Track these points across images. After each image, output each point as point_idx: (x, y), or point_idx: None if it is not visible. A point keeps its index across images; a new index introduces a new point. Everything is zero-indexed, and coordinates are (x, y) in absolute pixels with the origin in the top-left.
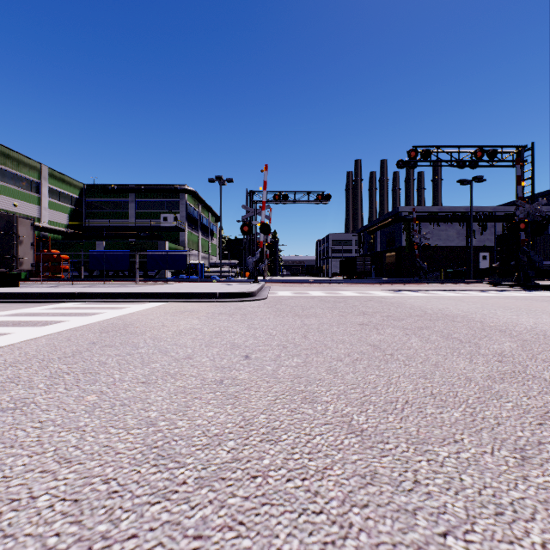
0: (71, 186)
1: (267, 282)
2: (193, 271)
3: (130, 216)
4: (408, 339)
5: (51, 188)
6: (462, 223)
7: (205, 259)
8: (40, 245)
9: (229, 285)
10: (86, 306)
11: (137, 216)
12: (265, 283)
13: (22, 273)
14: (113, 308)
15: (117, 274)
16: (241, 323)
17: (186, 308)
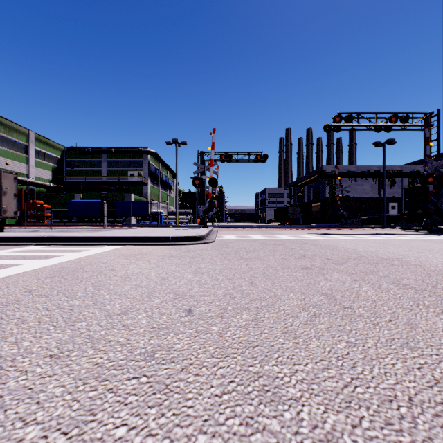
0: (54, 148)
1: (215, 227)
2: (154, 218)
3: (102, 173)
4: (360, 287)
5: (37, 150)
6: (375, 179)
7: (165, 208)
8: (28, 196)
9: (182, 230)
10: (50, 249)
11: (109, 173)
12: (213, 228)
13: (13, 220)
14: (74, 251)
15: (91, 221)
16: (188, 267)
17: (140, 250)
